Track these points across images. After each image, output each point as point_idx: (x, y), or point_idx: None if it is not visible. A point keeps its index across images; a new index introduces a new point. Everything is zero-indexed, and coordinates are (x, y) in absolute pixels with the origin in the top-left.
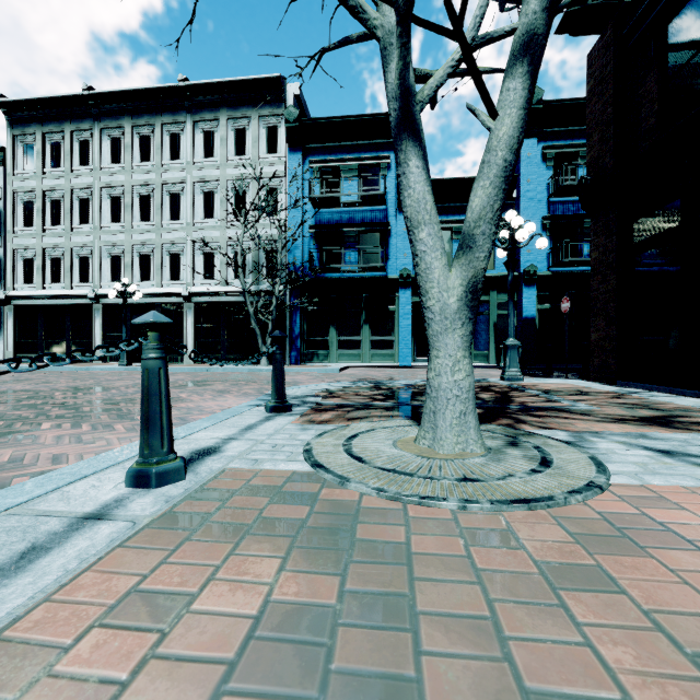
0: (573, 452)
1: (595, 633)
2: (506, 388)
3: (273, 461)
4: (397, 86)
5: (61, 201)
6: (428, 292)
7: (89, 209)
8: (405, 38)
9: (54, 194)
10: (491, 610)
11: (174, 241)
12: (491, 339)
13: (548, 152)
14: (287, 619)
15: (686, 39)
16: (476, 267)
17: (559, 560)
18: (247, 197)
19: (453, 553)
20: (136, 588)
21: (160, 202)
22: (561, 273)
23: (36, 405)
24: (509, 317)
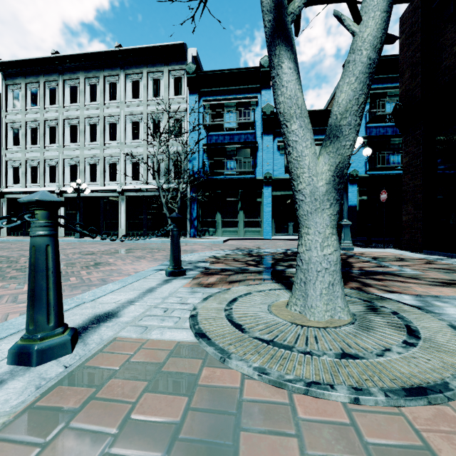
0: (431, 319)
1: None
2: (344, 256)
3: (161, 328)
4: (271, 0)
5: (38, 129)
6: (299, 177)
7: (56, 134)
8: None
9: (32, 123)
10: None
11: (112, 154)
12: None
13: None
14: None
15: None
16: (342, 154)
17: None
18: (161, 125)
19: None
20: None
21: (103, 129)
22: (375, 175)
23: (2, 268)
24: (343, 204)
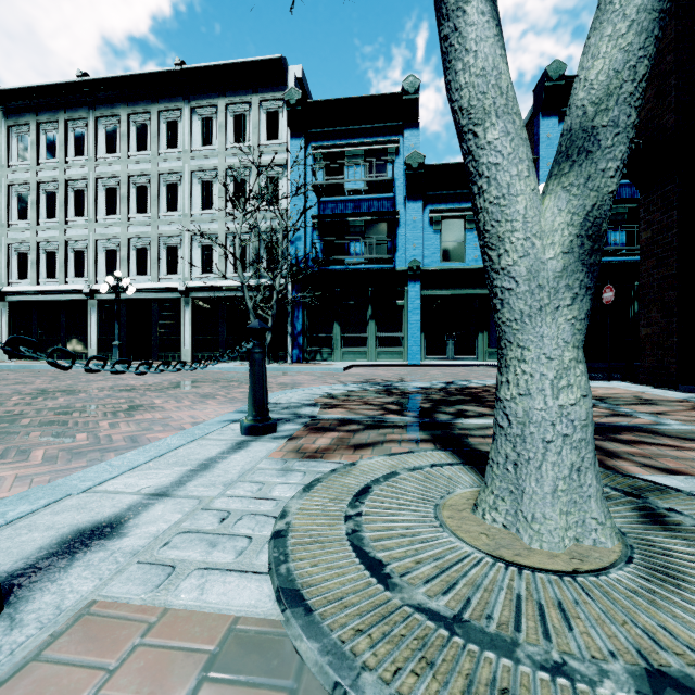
0: None
1: None
2: None
3: (205, 570)
4: None
5: (56, 193)
6: (503, 240)
7: (84, 201)
8: None
9: (48, 186)
10: None
11: (171, 233)
12: None
13: None
14: None
15: None
16: (600, 188)
17: None
18: (247, 186)
19: None
20: None
21: (156, 193)
22: None
23: None
24: None
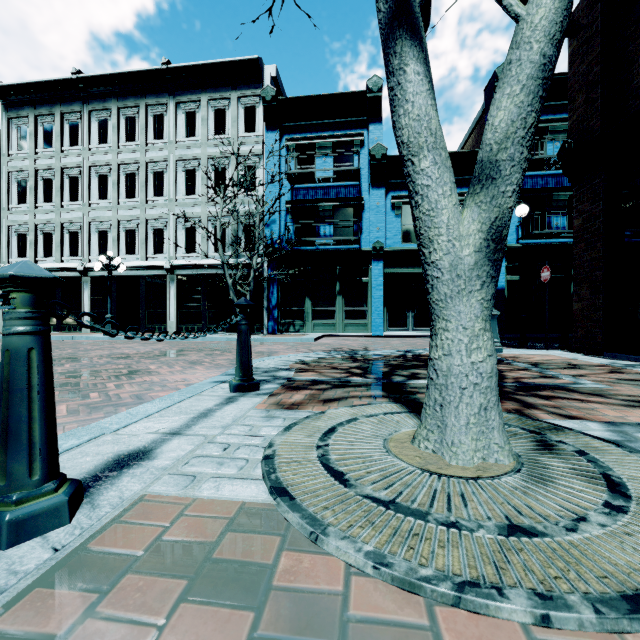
0: (639, 463)
1: None
2: None
3: (218, 478)
4: None
5: (52, 180)
6: (432, 241)
7: (78, 187)
8: None
9: (45, 173)
10: None
11: (158, 216)
12: None
13: None
14: None
15: None
16: (501, 205)
17: None
18: (227, 174)
19: None
20: None
21: (144, 180)
22: (530, 245)
23: None
24: None
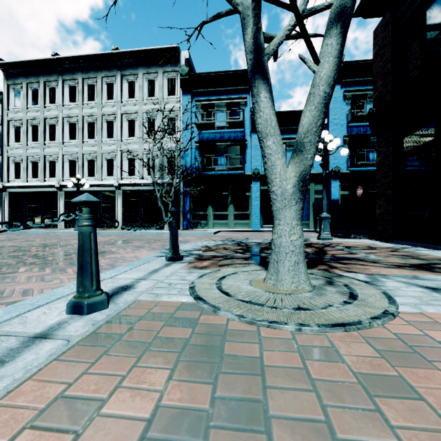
0: (371, 288)
1: (405, 434)
2: (322, 245)
3: (169, 294)
4: (252, 44)
5: (38, 126)
6: (273, 181)
7: (55, 131)
8: (257, 10)
9: (33, 121)
10: (324, 412)
11: (109, 151)
12: (311, 213)
13: (347, 94)
14: (172, 420)
15: (439, 19)
16: (305, 164)
17: (370, 371)
18: (156, 123)
19: (293, 365)
20: (63, 393)
21: (100, 127)
22: (356, 171)
23: (18, 255)
24: (323, 199)
